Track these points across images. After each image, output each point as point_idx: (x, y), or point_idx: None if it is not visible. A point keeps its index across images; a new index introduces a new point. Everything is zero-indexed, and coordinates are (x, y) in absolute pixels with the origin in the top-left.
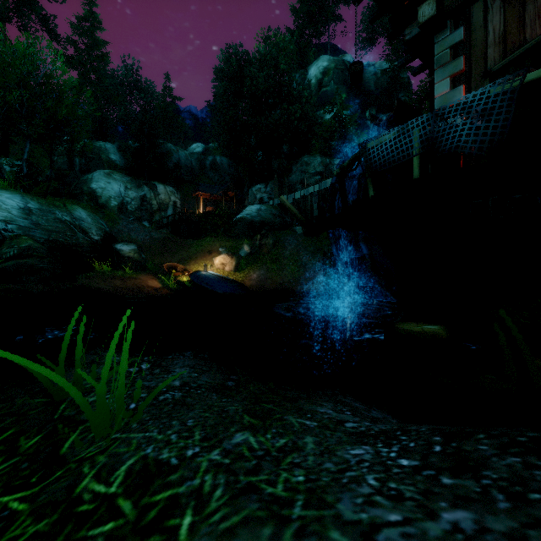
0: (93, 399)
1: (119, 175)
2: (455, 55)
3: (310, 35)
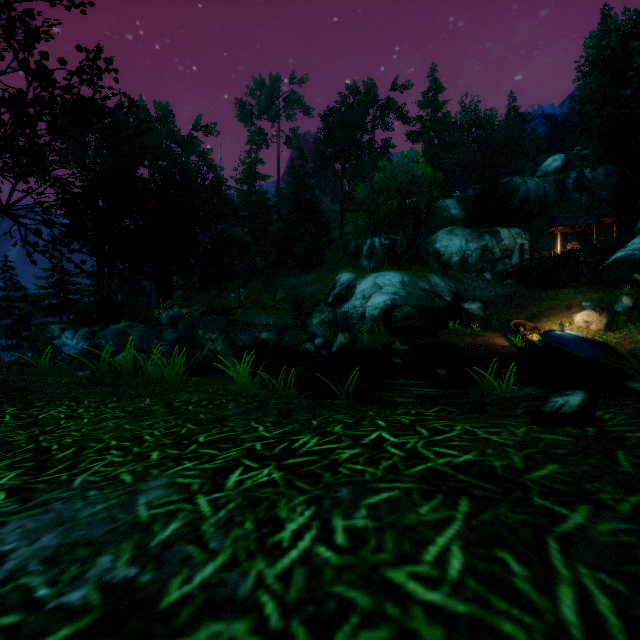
0: (496, 392)
1: (460, 230)
2: None
3: None
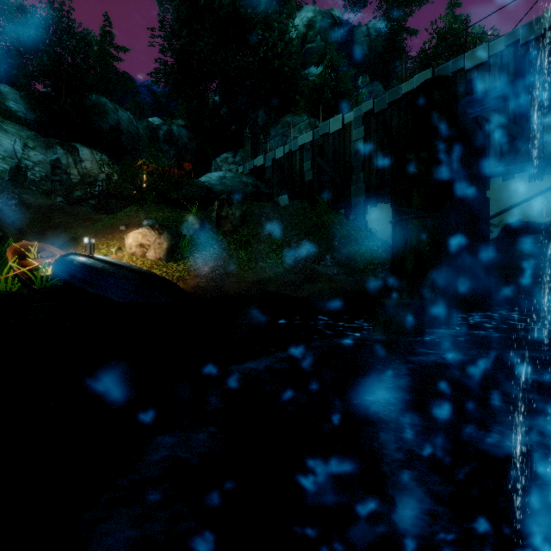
0: None
1: (14, 126)
2: None
3: None
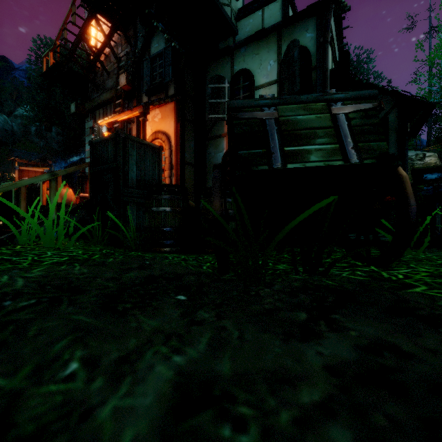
0: None
1: None
2: (92, 132)
3: None
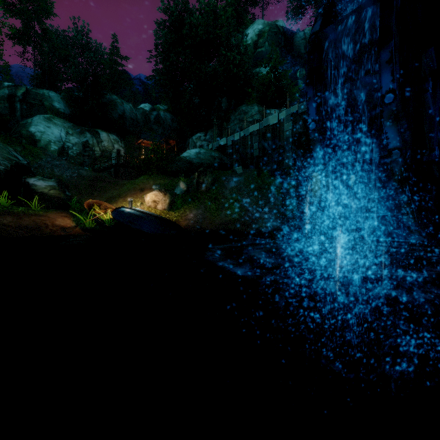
0: None
1: (60, 120)
2: None
3: (246, 2)
